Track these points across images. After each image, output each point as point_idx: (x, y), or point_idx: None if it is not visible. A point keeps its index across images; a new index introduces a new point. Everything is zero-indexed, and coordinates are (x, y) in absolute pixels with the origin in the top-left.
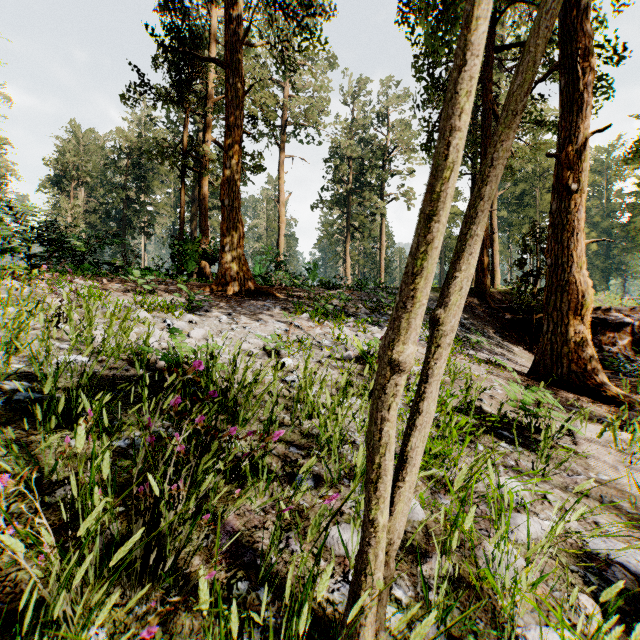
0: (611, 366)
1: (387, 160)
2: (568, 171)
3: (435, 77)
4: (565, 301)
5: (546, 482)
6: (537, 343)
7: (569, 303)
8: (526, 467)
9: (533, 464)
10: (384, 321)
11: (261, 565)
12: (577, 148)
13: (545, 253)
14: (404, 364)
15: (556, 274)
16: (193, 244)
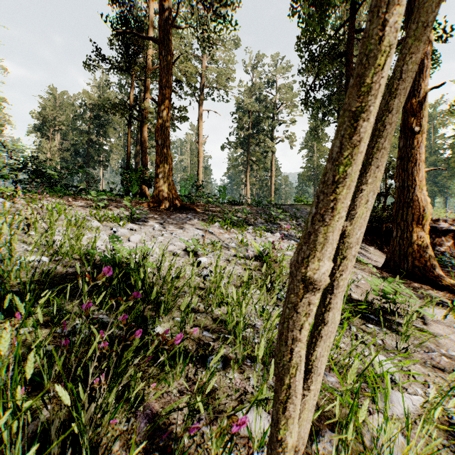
0: (440, 261)
1: (276, 113)
2: (412, 117)
3: (311, 52)
4: (410, 214)
5: (408, 358)
6: (386, 244)
7: (413, 215)
8: (391, 345)
9: (397, 343)
10: (275, 228)
11: (175, 448)
12: (419, 100)
13: (394, 178)
14: (318, 282)
15: (403, 194)
16: (136, 173)
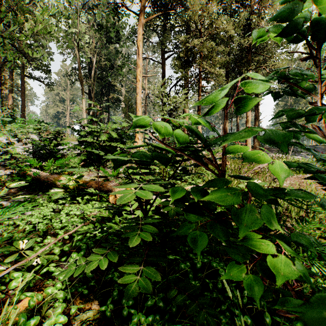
0: None
1: None
2: None
3: None
4: None
5: None
6: None
7: None
8: None
9: None
10: (298, 155)
11: None
12: None
13: None
14: None
15: None
16: None
